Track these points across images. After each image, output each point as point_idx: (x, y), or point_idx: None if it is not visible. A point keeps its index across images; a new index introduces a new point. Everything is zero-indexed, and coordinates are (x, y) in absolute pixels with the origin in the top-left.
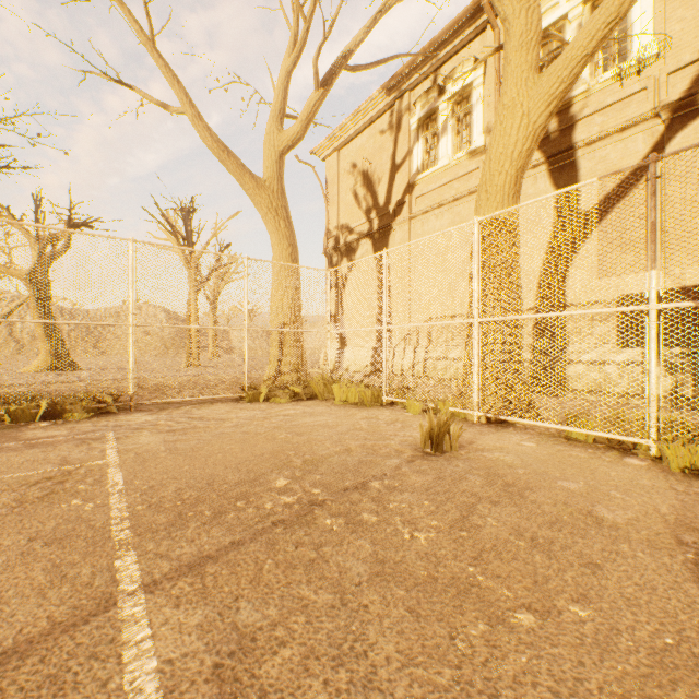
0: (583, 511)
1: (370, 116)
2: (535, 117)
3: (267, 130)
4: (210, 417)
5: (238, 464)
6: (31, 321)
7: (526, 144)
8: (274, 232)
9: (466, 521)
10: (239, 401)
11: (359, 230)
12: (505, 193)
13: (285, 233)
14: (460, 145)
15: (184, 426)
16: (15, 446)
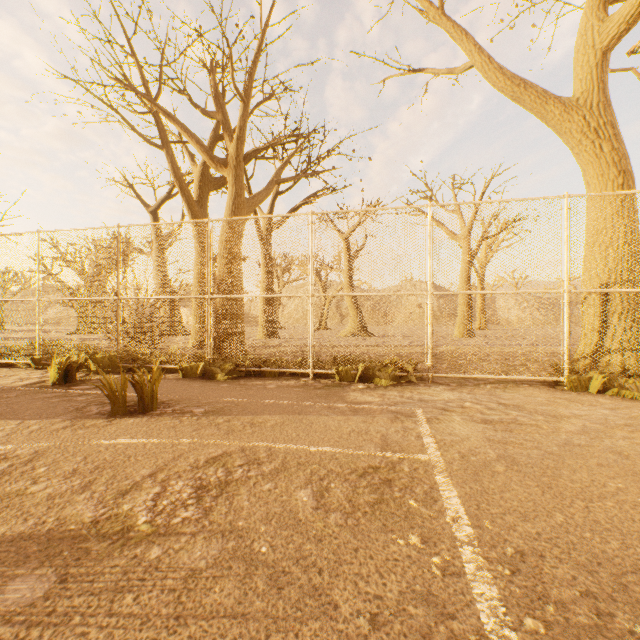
0: None
1: None
2: None
3: (579, 31)
4: (528, 408)
5: None
6: (350, 294)
7: None
8: (591, 162)
9: None
10: (553, 386)
11: None
12: None
13: (610, 158)
14: None
15: (499, 416)
16: (342, 408)
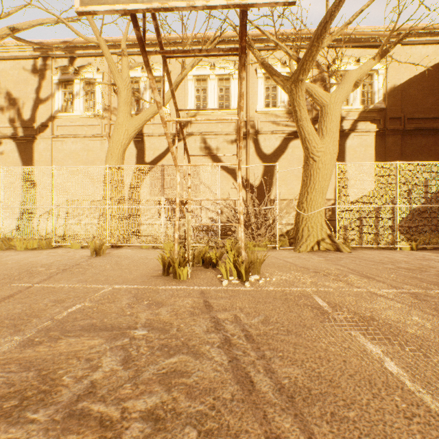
0: (145, 258)
1: (16, 54)
2: (131, 133)
3: None
4: None
5: (7, 270)
6: None
7: (127, 141)
8: None
9: (118, 263)
10: None
11: (3, 131)
12: (119, 157)
13: None
14: (88, 107)
15: None
16: None
